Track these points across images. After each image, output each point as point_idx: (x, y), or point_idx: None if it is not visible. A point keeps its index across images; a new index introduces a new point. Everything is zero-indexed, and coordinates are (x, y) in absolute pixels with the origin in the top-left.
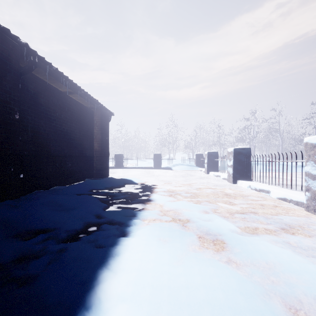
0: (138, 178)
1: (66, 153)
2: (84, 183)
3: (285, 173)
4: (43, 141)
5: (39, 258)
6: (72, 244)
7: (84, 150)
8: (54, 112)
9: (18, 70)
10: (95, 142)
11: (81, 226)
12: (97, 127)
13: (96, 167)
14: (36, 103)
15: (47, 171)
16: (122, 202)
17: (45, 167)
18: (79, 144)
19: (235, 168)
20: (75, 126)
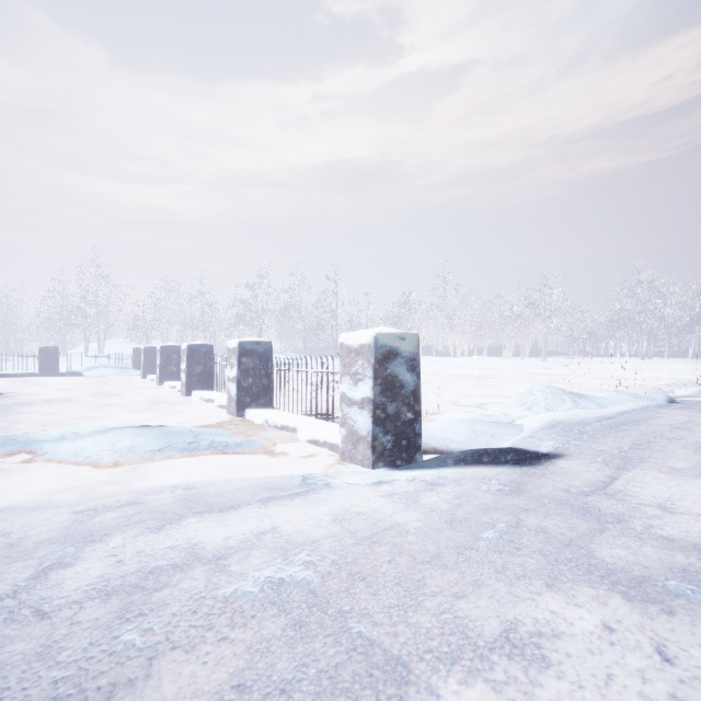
0: (8, 390)
1: None
2: None
3: None
4: None
5: None
6: None
7: None
8: None
9: None
10: None
11: None
12: None
13: None
14: None
15: None
16: None
17: None
18: None
19: (163, 367)
20: None
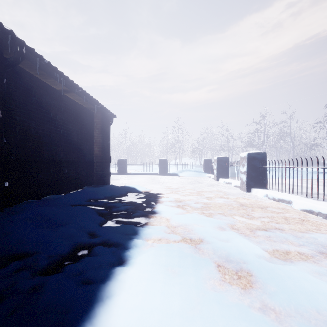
0: (142, 185)
1: (62, 158)
2: (82, 192)
3: (300, 179)
4: (34, 145)
5: (0, 303)
6: (51, 279)
7: (82, 155)
8: (47, 112)
9: (0, 61)
10: (95, 146)
11: (68, 249)
12: (97, 130)
13: (96, 173)
14: (26, 102)
15: (39, 178)
16: (122, 215)
17: (36, 173)
18: (77, 149)
19: (249, 174)
20: (73, 128)
